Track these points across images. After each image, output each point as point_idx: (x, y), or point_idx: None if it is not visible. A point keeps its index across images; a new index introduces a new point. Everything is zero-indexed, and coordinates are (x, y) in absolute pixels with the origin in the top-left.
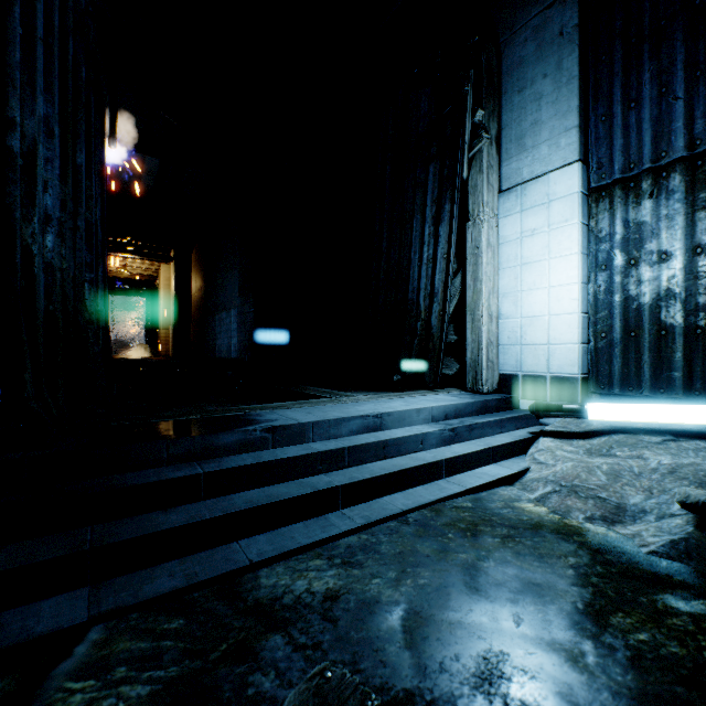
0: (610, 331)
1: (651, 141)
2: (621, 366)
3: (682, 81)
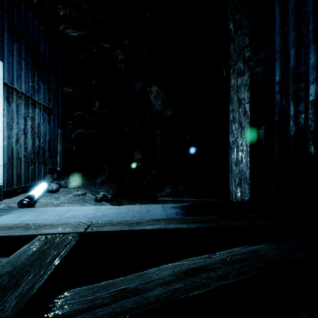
0: (3, 159)
1: (16, 77)
2: (7, 176)
3: (24, 63)
